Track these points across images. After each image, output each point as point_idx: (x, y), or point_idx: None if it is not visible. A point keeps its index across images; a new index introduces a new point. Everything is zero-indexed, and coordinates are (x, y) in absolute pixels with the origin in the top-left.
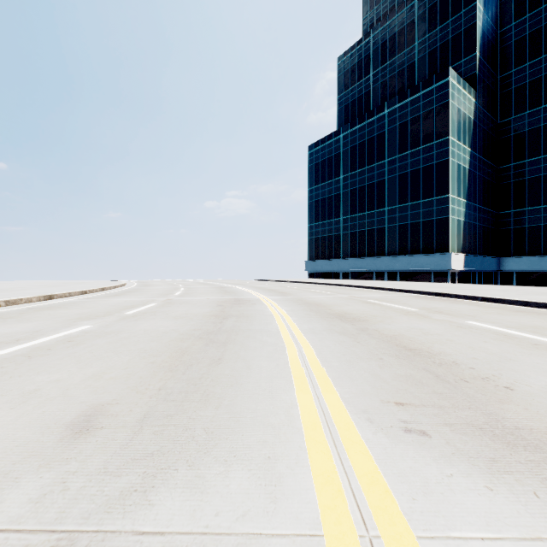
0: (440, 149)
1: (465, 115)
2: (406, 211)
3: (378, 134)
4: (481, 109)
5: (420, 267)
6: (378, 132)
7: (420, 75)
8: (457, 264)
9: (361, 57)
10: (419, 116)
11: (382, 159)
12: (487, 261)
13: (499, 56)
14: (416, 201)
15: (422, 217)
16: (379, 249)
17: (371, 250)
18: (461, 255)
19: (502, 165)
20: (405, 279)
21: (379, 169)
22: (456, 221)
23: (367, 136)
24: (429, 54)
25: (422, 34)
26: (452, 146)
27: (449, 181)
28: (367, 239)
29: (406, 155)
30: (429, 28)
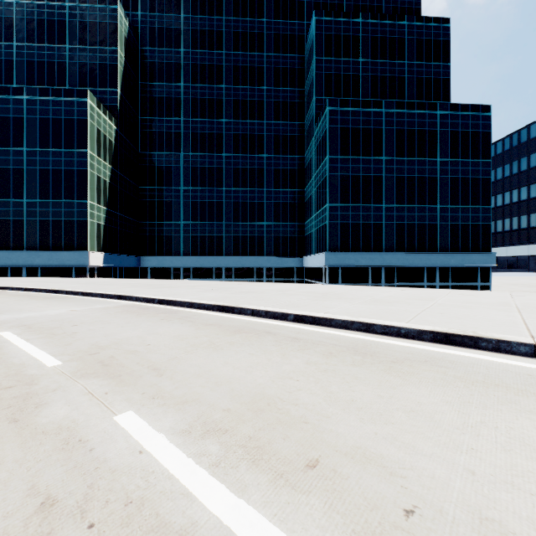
0: (81, 158)
1: (106, 137)
2: (48, 207)
3: (15, 117)
4: (123, 137)
5: (61, 263)
6: (15, 115)
7: (72, 80)
8: (96, 261)
9: (1, 15)
10: (61, 120)
11: (20, 146)
12: (128, 259)
13: (140, 101)
14: (59, 199)
15: (64, 216)
16: (17, 242)
17: (6, 243)
18: (101, 254)
19: (142, 186)
20: (47, 274)
21: (16, 155)
22: (97, 225)
23: (1, 113)
24: (80, 65)
25: (73, 42)
26: (92, 159)
27: (88, 189)
28: (1, 230)
29: (48, 151)
30: (80, 41)
